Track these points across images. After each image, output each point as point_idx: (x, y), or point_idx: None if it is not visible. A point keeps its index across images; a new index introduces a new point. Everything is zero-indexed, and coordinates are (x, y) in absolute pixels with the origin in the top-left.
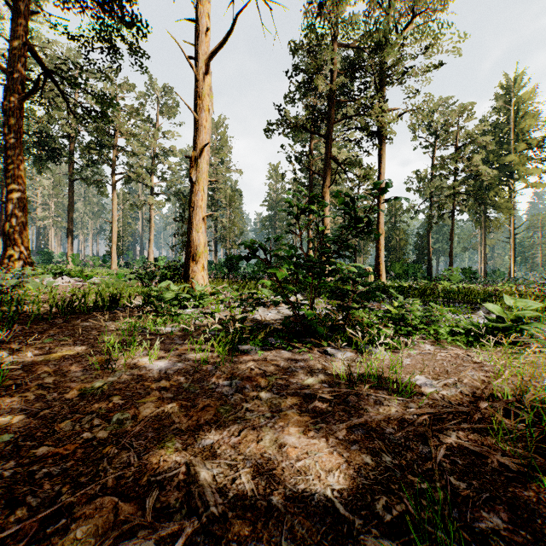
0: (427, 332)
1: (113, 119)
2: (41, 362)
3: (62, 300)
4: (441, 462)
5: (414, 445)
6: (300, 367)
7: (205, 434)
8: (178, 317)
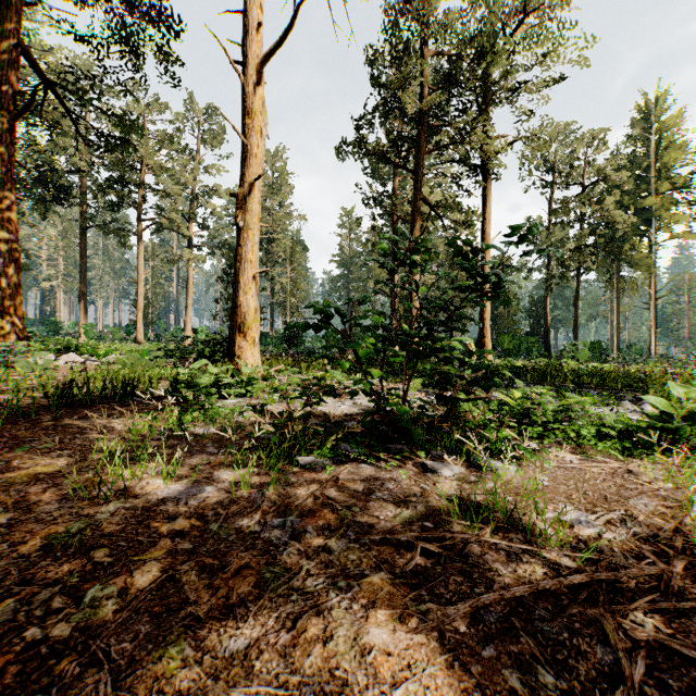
0: (564, 433)
1: (139, 149)
2: (0, 486)
3: (56, 388)
4: (641, 684)
5: (586, 645)
6: (389, 492)
7: (236, 626)
8: (215, 412)
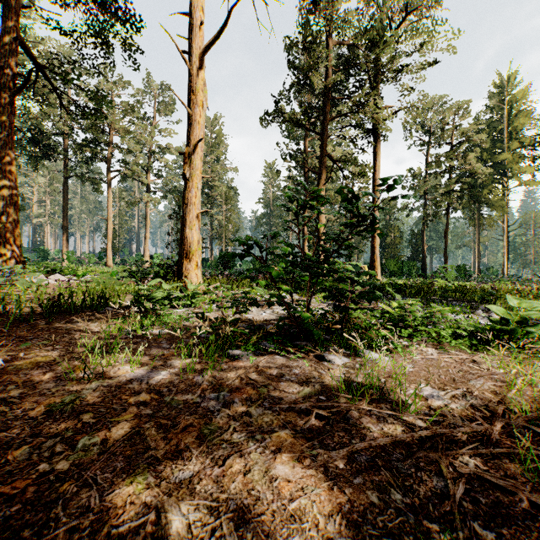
0: (428, 334)
1: (108, 116)
2: (12, 370)
3: (48, 300)
4: (461, 501)
5: (426, 477)
6: (295, 375)
7: (184, 463)
8: (168, 318)
